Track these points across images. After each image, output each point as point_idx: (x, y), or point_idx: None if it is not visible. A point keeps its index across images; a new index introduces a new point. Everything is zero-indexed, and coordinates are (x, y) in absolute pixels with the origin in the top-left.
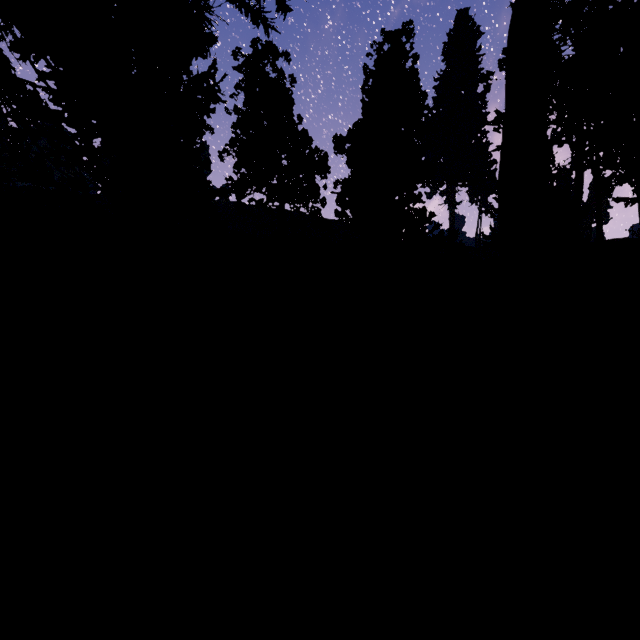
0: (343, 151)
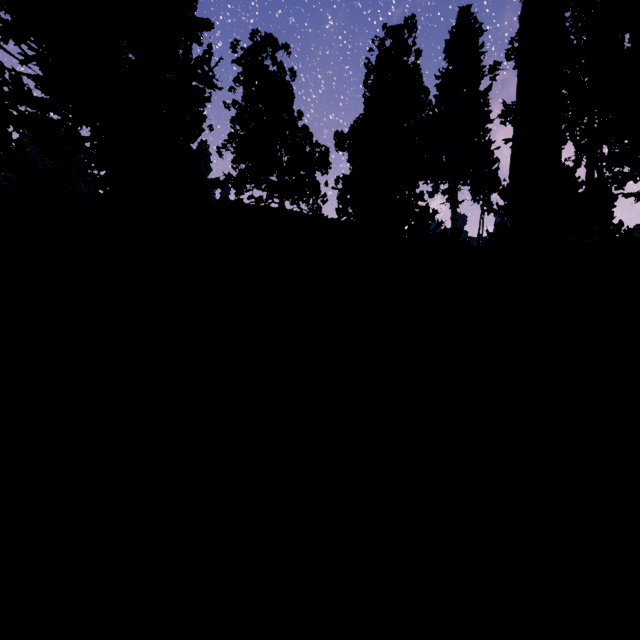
0: (344, 148)
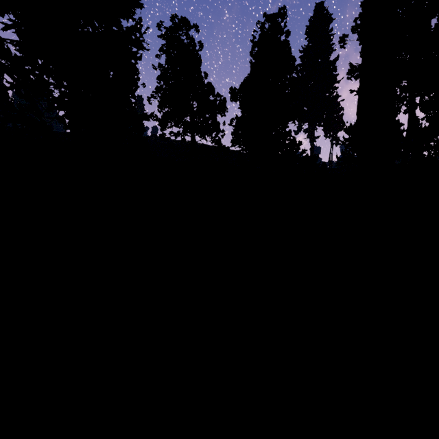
0: (236, 99)
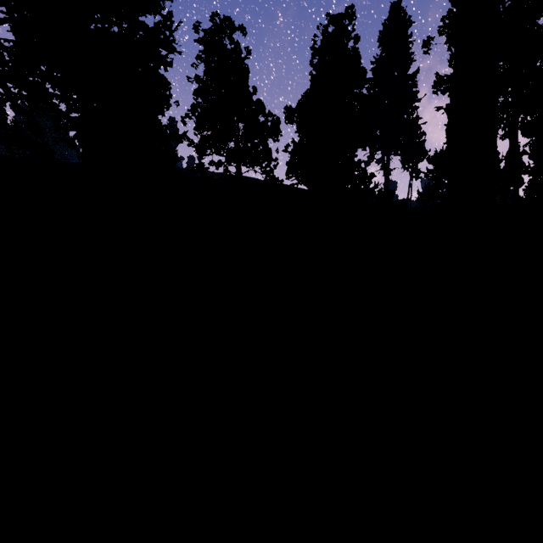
0: (293, 121)
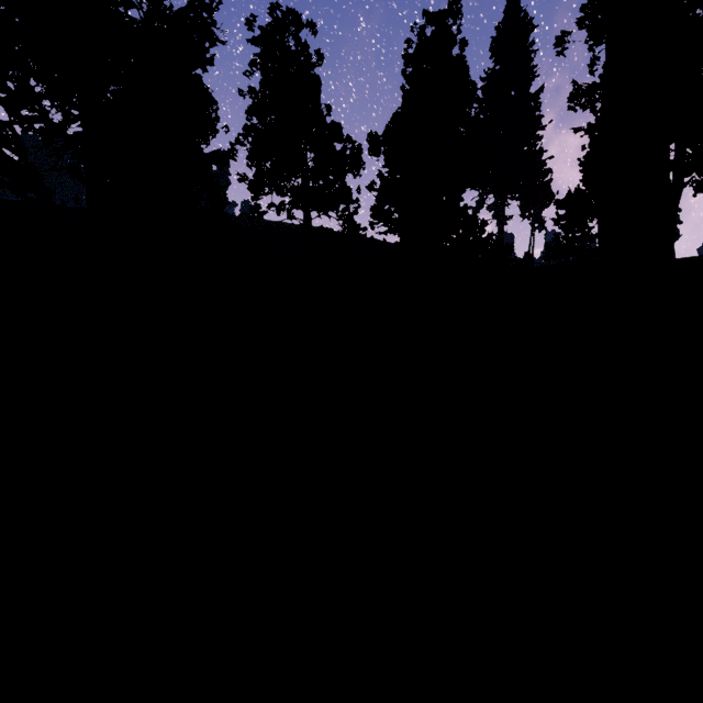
0: (379, 152)
